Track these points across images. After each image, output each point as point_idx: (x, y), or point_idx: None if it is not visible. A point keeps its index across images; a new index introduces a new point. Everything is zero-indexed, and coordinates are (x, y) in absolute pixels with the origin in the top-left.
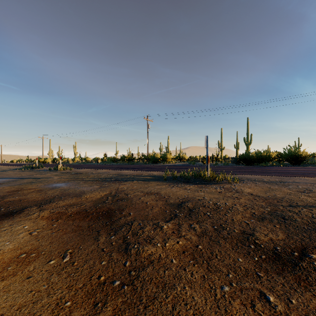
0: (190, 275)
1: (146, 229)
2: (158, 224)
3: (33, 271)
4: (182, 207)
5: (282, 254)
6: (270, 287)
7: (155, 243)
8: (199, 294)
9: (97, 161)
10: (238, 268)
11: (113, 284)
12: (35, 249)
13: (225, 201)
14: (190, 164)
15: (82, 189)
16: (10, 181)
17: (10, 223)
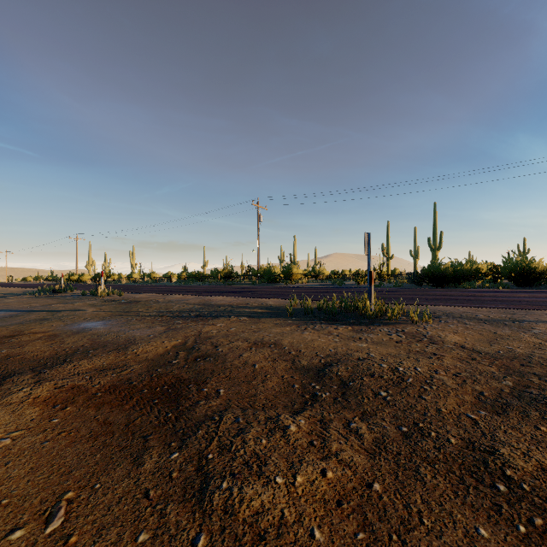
0: None
1: (250, 435)
2: (278, 420)
3: None
4: (327, 375)
5: None
6: None
7: (271, 476)
8: None
9: (170, 280)
10: None
11: None
12: None
13: (414, 364)
14: (334, 285)
15: (132, 334)
16: (5, 318)
17: None
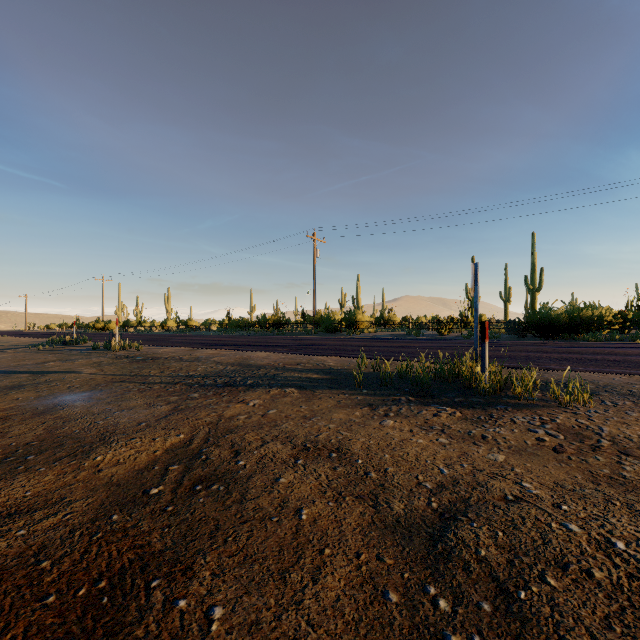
0: None
1: None
2: None
3: None
4: (457, 557)
5: None
6: None
7: None
8: None
9: (209, 328)
10: None
11: None
12: None
13: (639, 524)
14: (410, 336)
15: (115, 419)
16: None
17: None
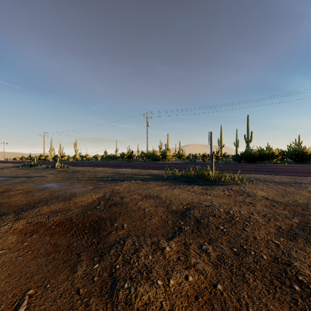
0: None
1: (142, 253)
2: (158, 244)
3: None
4: (188, 216)
5: None
6: None
7: (154, 280)
8: None
9: (97, 159)
10: None
11: None
12: None
13: (239, 209)
14: (190, 162)
15: (73, 190)
16: (1, 181)
17: None
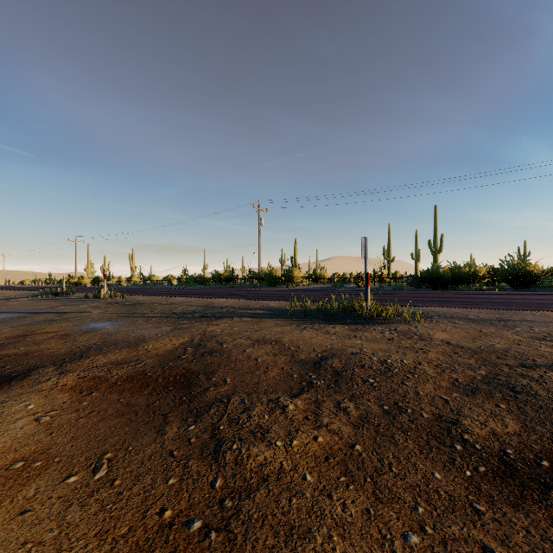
0: (341, 509)
1: (255, 412)
2: (278, 401)
3: (34, 499)
4: (323, 367)
5: (517, 463)
6: (501, 536)
7: (272, 440)
8: (360, 552)
9: (171, 283)
10: (435, 493)
11: (189, 528)
12: (43, 452)
13: (402, 357)
14: (335, 288)
15: (140, 333)
16: (14, 319)
17: (1, 399)
